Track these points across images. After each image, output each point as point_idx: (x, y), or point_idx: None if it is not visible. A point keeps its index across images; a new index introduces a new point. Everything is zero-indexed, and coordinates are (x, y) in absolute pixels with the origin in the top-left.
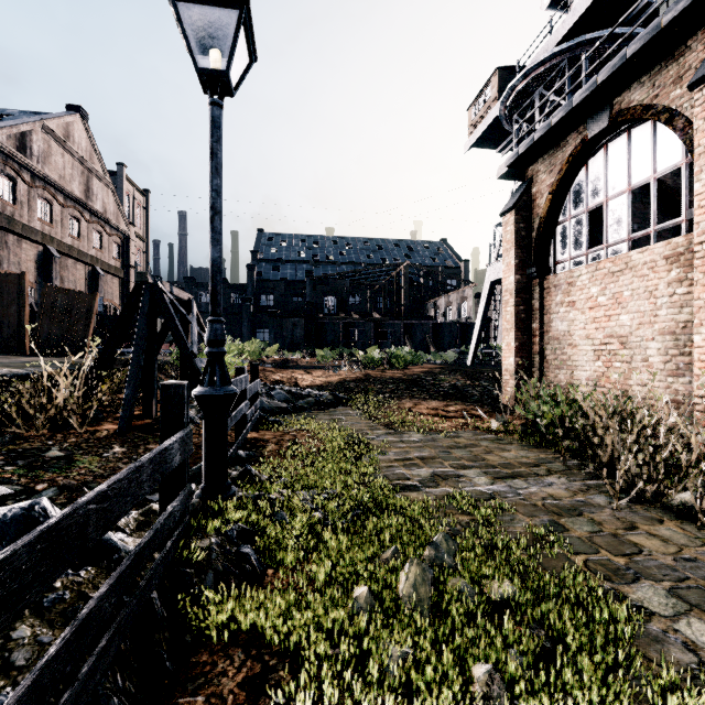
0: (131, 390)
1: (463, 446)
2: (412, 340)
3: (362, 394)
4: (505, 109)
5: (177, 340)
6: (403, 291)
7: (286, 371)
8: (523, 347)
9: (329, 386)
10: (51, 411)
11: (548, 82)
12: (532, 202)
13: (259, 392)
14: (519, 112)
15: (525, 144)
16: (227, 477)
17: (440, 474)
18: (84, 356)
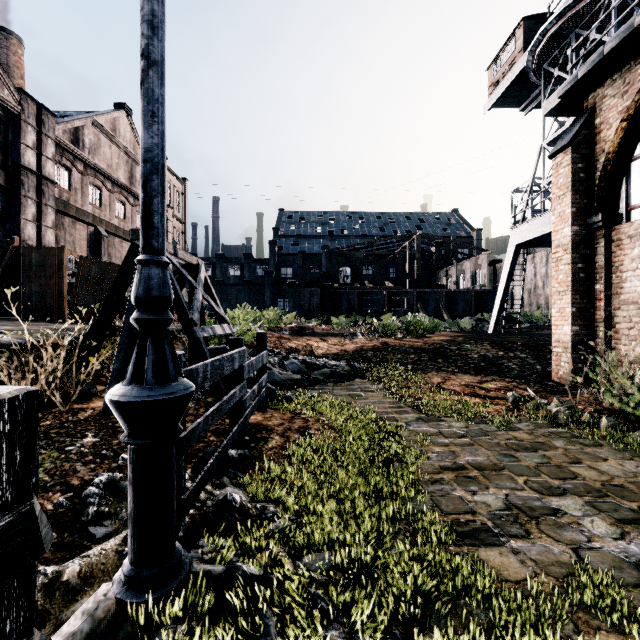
0: (119, 363)
1: (530, 447)
2: (425, 308)
3: (381, 365)
4: (533, 59)
5: (176, 306)
6: (416, 260)
7: (302, 339)
8: (582, 313)
9: (345, 354)
10: (37, 385)
11: (586, 20)
12: (594, 136)
13: (271, 362)
14: (549, 61)
15: (590, 62)
16: (172, 546)
17: (519, 504)
18: (114, 323)
